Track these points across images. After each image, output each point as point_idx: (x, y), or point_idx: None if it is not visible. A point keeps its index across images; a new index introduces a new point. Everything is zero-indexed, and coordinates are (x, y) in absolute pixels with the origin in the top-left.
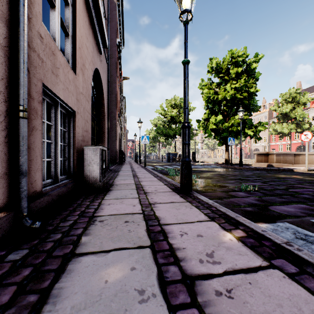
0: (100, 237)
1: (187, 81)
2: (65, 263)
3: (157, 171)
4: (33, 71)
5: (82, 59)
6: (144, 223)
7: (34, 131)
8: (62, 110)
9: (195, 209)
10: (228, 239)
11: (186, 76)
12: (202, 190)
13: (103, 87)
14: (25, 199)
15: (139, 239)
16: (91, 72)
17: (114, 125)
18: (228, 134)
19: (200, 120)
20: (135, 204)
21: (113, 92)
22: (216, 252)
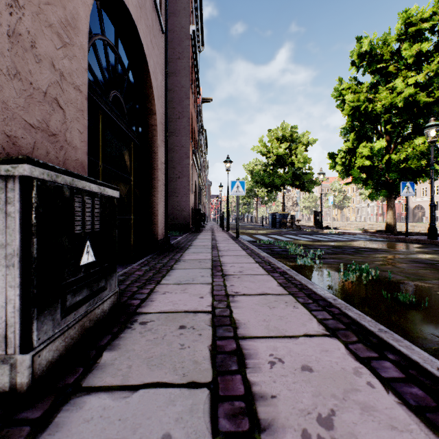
0: None
1: None
2: None
3: (262, 249)
4: None
5: None
6: None
7: None
8: None
9: None
10: None
11: None
12: None
13: (150, 71)
14: None
15: None
16: None
17: (186, 168)
18: (400, 175)
19: (335, 154)
20: None
21: (185, 114)
22: None
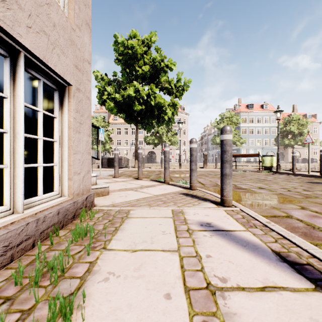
0: None
1: None
2: None
3: None
4: None
5: None
6: None
7: None
8: None
9: None
10: None
11: None
12: None
13: None
14: None
15: None
16: None
17: None
18: None
19: None
20: None
21: None
22: None
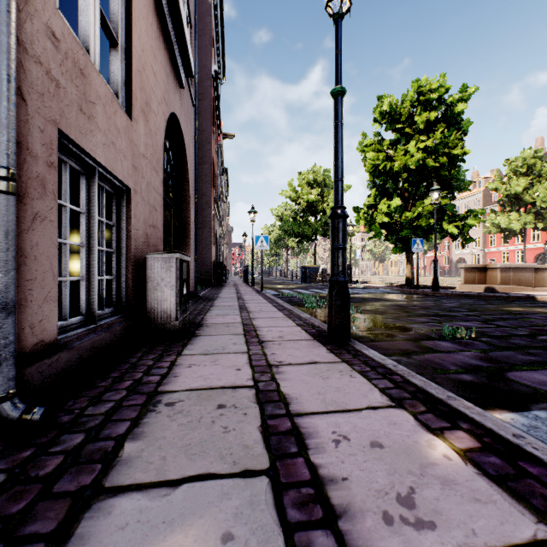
0: (164, 443)
1: (340, 129)
2: (75, 516)
3: (283, 300)
4: (35, 103)
5: (144, 93)
6: (257, 410)
7: (37, 222)
8: (104, 185)
9: (359, 379)
10: (442, 456)
11: (338, 119)
12: (369, 336)
13: (186, 148)
14: (12, 362)
15: (245, 450)
16: (162, 118)
17: (208, 218)
18: (412, 233)
19: (360, 208)
20: (241, 367)
21: (206, 160)
22: (420, 493)
